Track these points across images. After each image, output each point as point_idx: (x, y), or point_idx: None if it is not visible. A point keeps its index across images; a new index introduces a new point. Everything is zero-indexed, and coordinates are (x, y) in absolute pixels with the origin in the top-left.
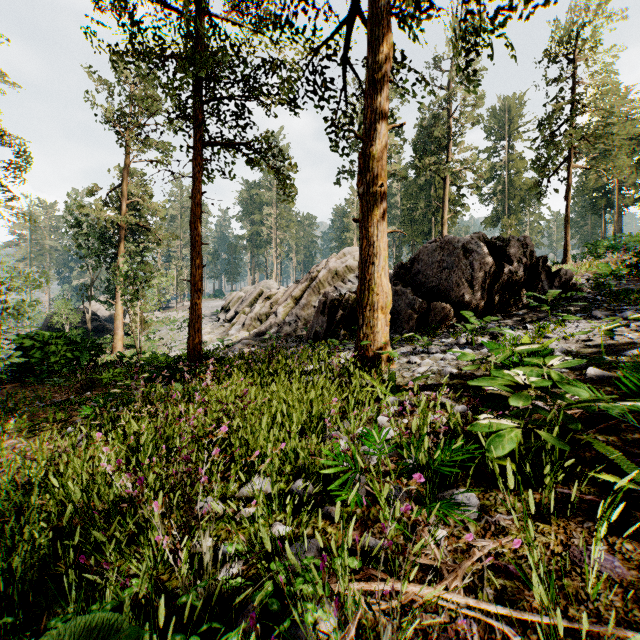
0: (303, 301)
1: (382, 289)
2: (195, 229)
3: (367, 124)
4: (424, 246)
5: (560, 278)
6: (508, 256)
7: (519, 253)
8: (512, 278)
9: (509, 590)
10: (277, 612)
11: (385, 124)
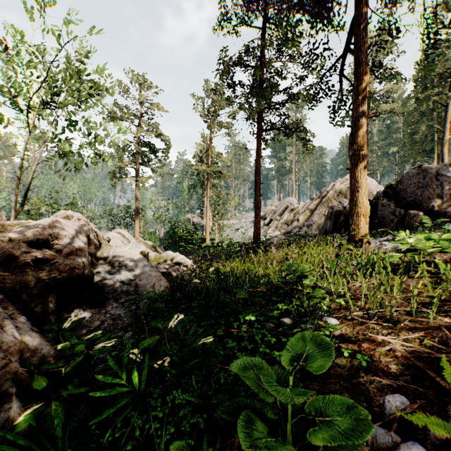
0: (316, 211)
1: (363, 205)
2: (257, 176)
3: (354, 118)
4: (405, 172)
5: None
6: None
7: None
8: None
9: (378, 286)
10: (314, 286)
11: (365, 116)
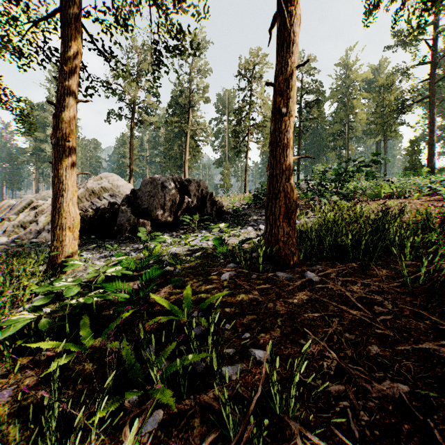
0: None
1: (70, 214)
2: None
3: (59, 94)
4: (143, 180)
5: (217, 206)
6: (189, 191)
7: (195, 190)
8: (189, 205)
9: None
10: None
11: (73, 98)
